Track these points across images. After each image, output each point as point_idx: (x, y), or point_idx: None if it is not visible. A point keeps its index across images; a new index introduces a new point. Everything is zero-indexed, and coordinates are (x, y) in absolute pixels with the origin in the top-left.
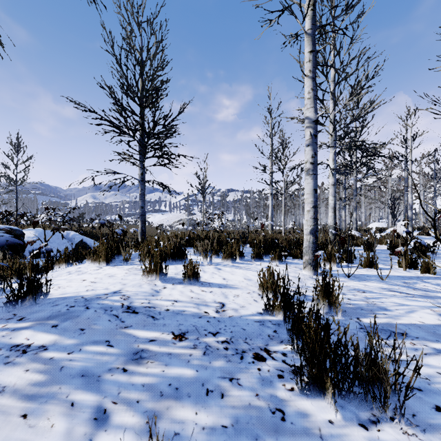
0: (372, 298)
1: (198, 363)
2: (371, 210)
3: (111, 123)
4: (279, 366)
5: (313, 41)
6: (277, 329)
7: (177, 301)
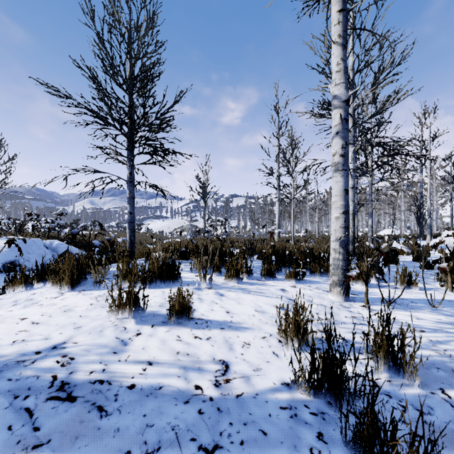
0: (439, 342)
1: None
2: (380, 216)
3: (91, 112)
4: None
5: None
6: (322, 429)
7: (152, 363)
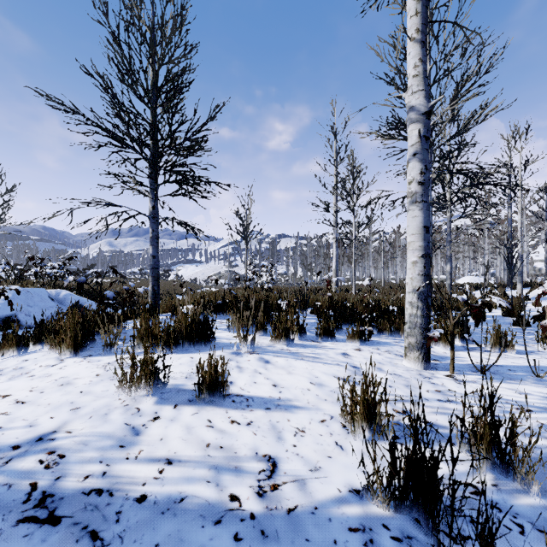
0: None
1: None
2: (458, 261)
3: (104, 130)
4: None
5: None
6: None
7: (172, 461)
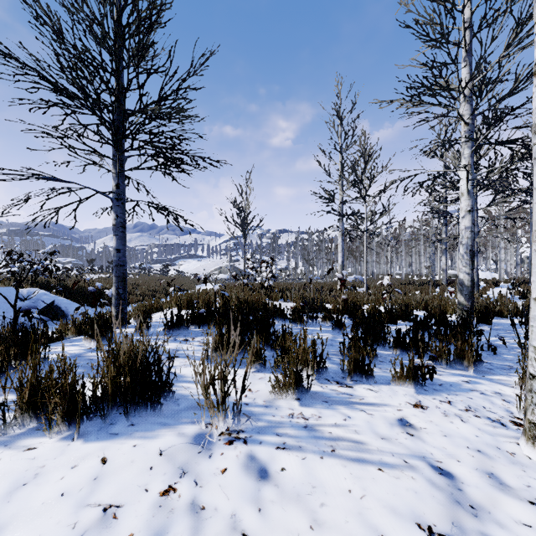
0: None
1: None
2: None
3: (44, 77)
4: None
5: None
6: None
7: None
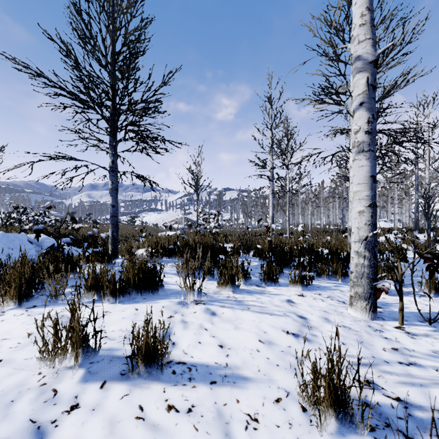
0: None
1: None
2: None
3: (66, 91)
4: None
5: None
6: None
7: None
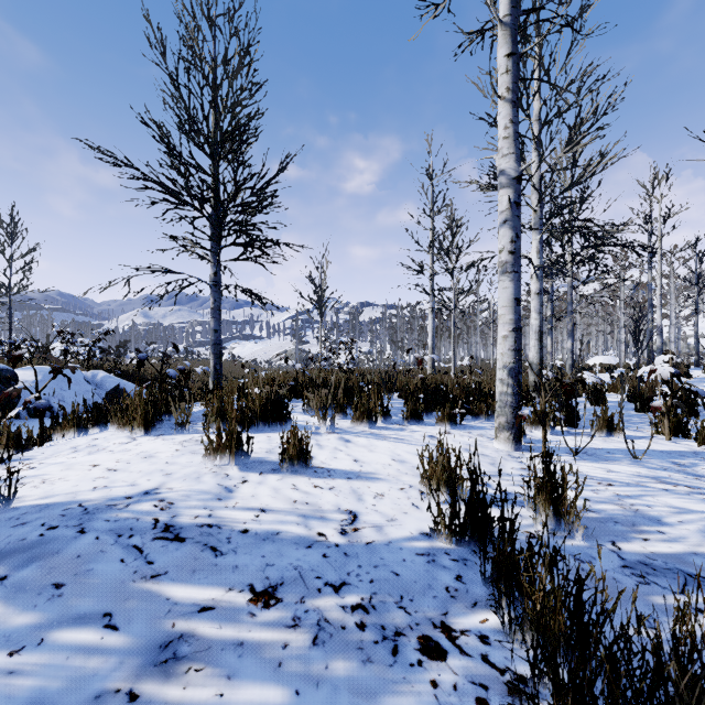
0: (628, 496)
1: (301, 669)
2: (591, 336)
3: (161, 186)
4: (476, 674)
5: (513, 37)
6: (462, 573)
7: (266, 510)
